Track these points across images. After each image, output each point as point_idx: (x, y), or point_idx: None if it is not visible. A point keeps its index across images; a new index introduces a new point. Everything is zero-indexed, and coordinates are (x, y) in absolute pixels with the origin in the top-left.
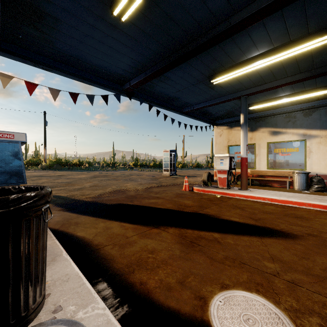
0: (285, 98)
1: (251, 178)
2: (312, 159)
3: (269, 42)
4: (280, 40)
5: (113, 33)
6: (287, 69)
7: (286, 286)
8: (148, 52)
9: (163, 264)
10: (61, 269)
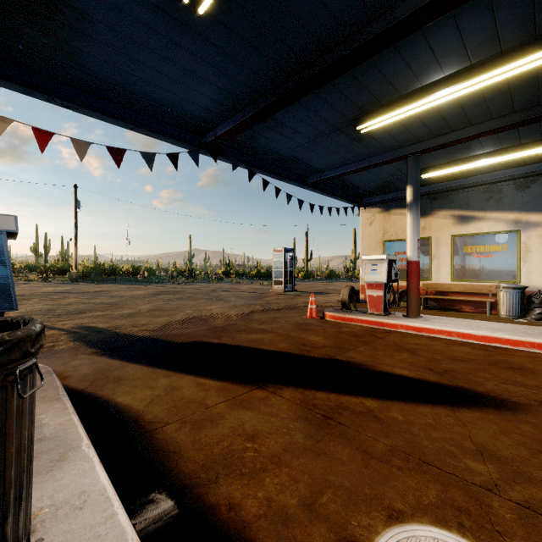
0: (484, 159)
1: (423, 297)
2: (531, 264)
3: (462, 54)
4: (482, 50)
5: (184, 40)
6: (492, 106)
7: (516, 515)
8: (247, 76)
9: (273, 465)
10: (73, 480)
